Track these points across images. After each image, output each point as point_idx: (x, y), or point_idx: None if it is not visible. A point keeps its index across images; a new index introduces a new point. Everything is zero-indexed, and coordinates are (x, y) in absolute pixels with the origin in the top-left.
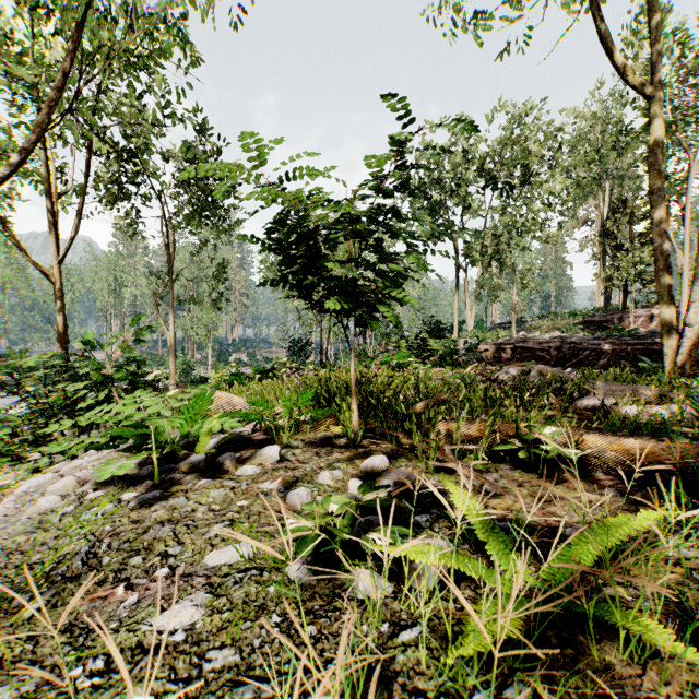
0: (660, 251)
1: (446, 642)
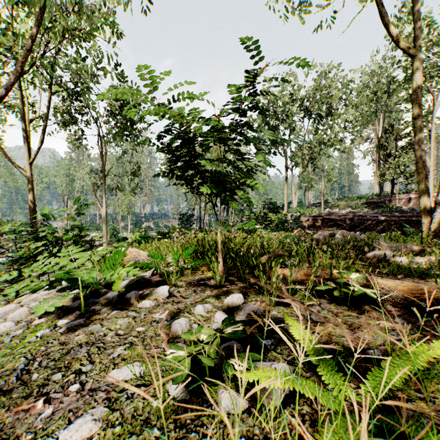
0: (419, 156)
1: None
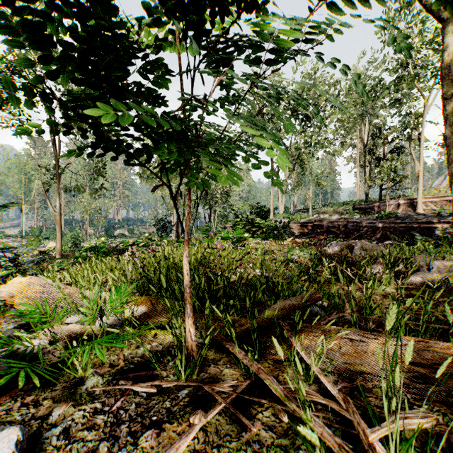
0: (452, 146)
1: None
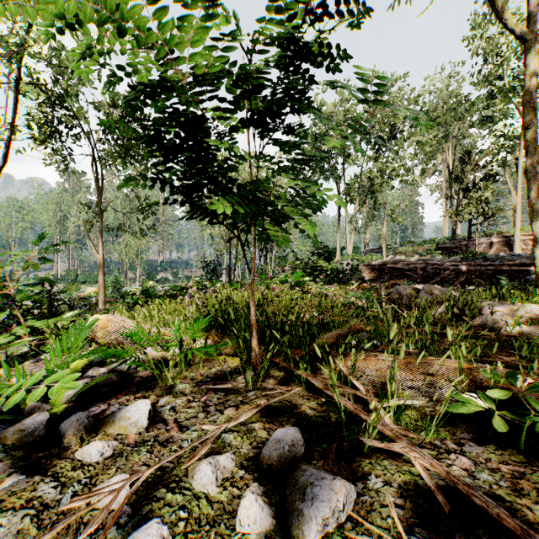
0: (532, 181)
1: None
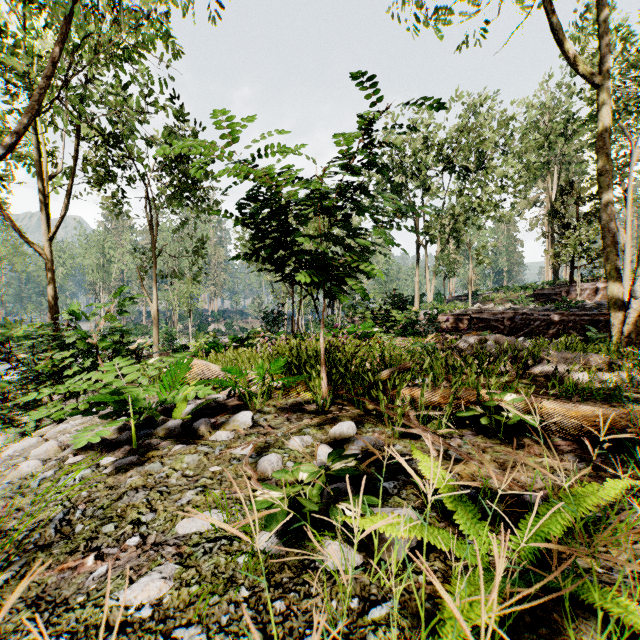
0: (607, 229)
1: (417, 620)
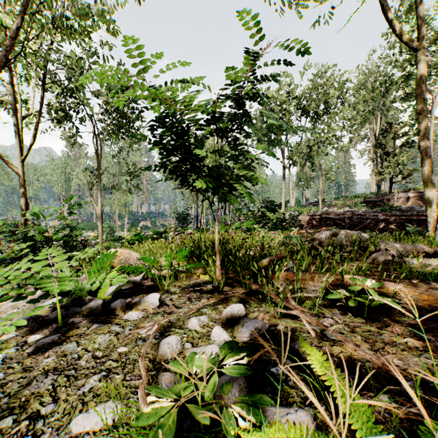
0: (425, 153)
1: None
